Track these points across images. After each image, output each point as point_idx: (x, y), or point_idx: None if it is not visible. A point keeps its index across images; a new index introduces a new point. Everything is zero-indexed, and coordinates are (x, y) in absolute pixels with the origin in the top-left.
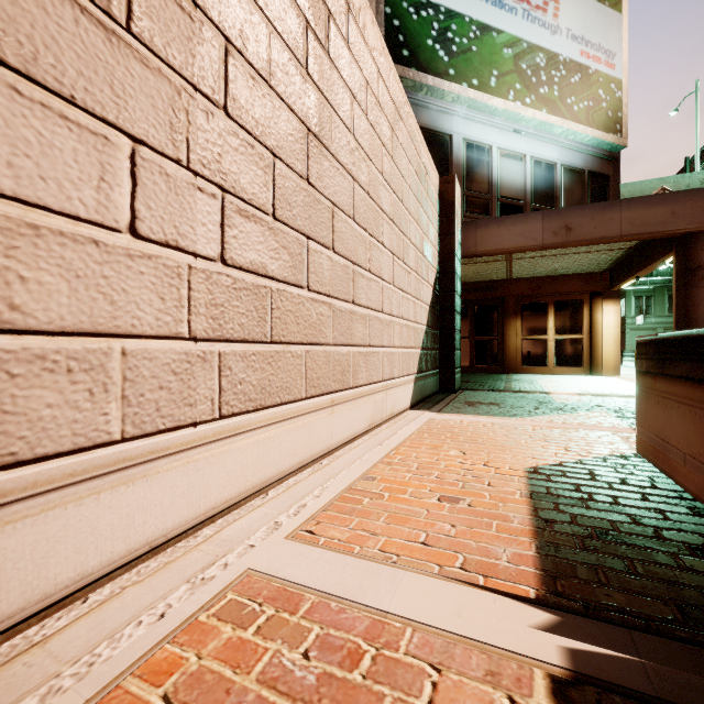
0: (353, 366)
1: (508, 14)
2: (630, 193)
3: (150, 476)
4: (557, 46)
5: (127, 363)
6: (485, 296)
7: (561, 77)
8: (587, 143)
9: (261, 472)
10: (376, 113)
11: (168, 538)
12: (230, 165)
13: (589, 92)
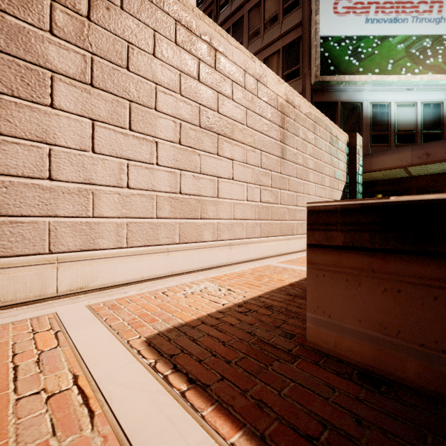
0: (296, 227)
1: (401, 24)
2: None
3: (249, 246)
4: (441, 30)
5: (246, 224)
6: (394, 188)
7: (444, 48)
8: None
9: (268, 253)
10: (306, 134)
11: (251, 260)
12: (261, 179)
13: None
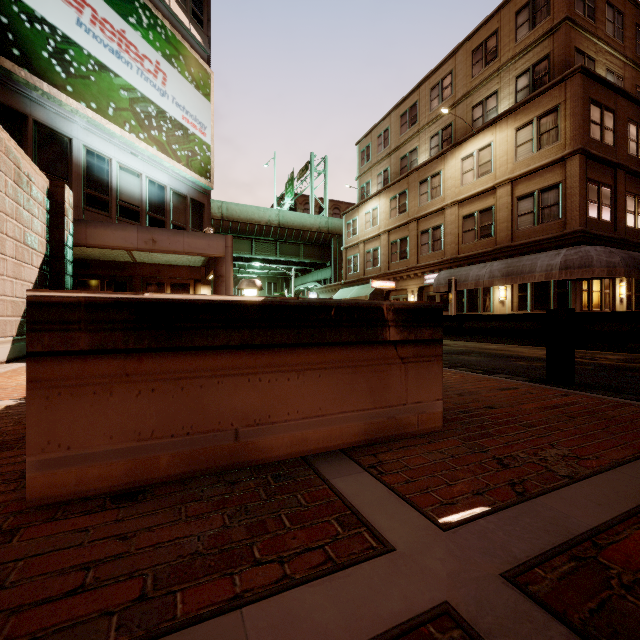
0: None
1: (125, 66)
2: (241, 211)
3: None
4: (165, 106)
5: None
6: (115, 273)
7: (168, 128)
8: (189, 179)
9: None
10: None
11: None
12: None
13: (189, 146)
